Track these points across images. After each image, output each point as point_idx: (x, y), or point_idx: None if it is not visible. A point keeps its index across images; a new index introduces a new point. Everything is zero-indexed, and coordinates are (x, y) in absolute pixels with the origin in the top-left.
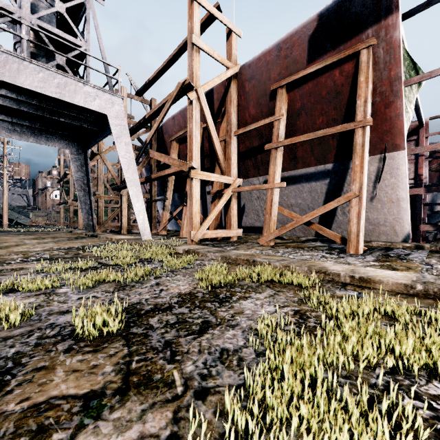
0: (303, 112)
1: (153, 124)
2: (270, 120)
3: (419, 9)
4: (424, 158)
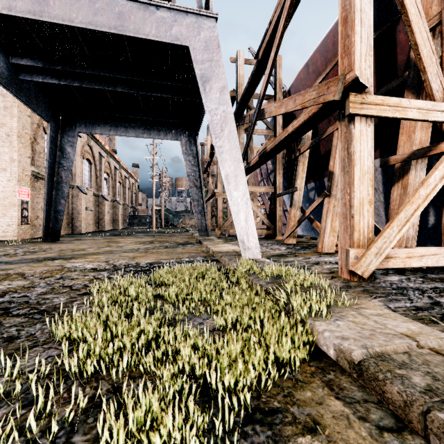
0: None
1: (278, 90)
2: None
3: None
4: None
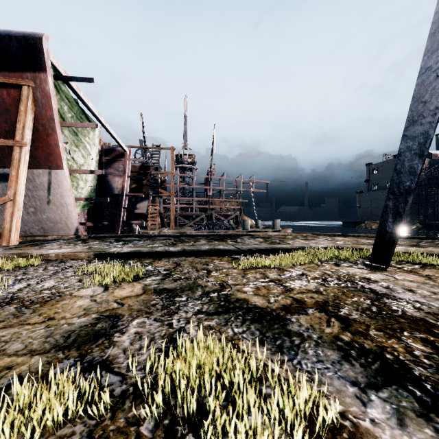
0: None
1: None
2: None
3: (65, 78)
4: (127, 175)
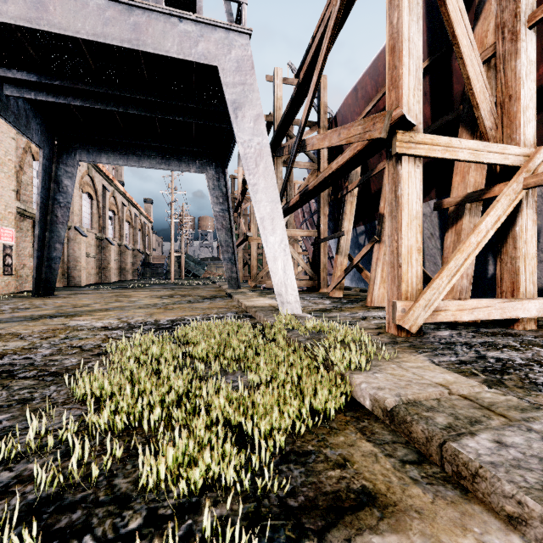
0: None
1: (322, 116)
2: None
3: None
4: None
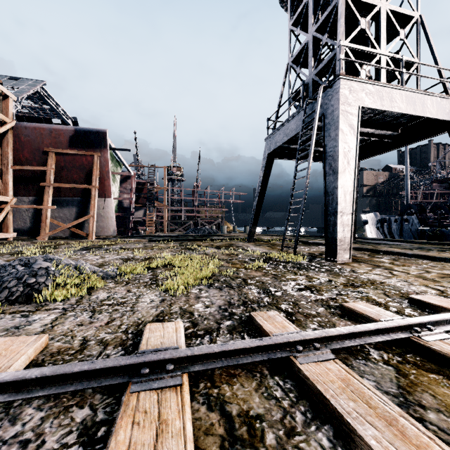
0: (66, 169)
1: None
2: (44, 169)
3: (115, 149)
4: (133, 193)
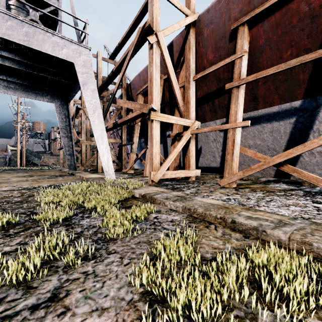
0: (267, 47)
1: (123, 82)
2: (231, 59)
3: None
4: None
